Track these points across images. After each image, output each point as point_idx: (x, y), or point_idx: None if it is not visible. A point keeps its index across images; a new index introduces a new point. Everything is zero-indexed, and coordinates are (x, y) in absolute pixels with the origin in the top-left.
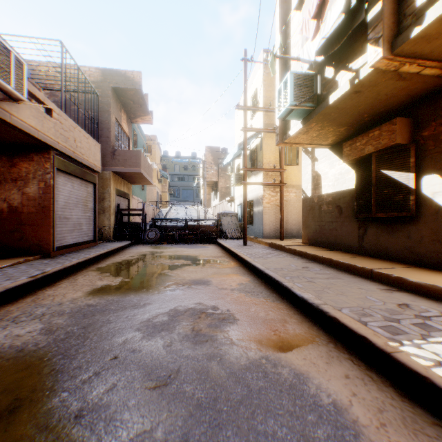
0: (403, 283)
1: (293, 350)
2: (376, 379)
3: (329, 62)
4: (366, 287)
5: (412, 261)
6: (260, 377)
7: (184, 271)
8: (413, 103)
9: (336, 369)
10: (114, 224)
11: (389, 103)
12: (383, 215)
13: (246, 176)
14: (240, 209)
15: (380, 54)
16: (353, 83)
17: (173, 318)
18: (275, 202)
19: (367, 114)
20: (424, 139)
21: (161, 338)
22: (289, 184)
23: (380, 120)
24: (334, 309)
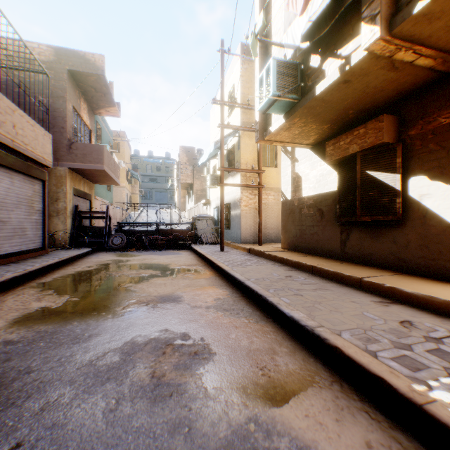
0: (397, 294)
1: (290, 401)
2: (406, 445)
3: (315, 49)
4: (359, 300)
5: (398, 267)
6: None
7: (150, 285)
8: (399, 101)
9: (351, 431)
10: (71, 229)
11: (376, 99)
12: (369, 219)
13: (223, 176)
14: (217, 212)
15: (378, 34)
16: (343, 70)
17: (127, 356)
18: (254, 205)
19: (352, 111)
20: (411, 139)
21: (103, 395)
22: (268, 187)
23: (364, 118)
24: (333, 333)
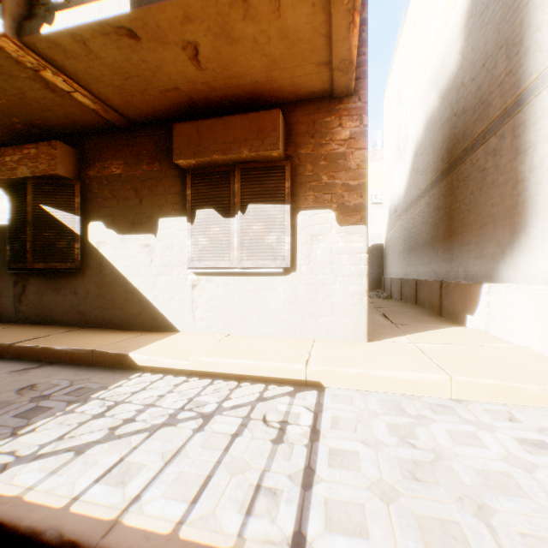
0: (52, 354)
1: None
2: None
3: None
4: None
5: (81, 322)
6: None
7: None
8: (82, 133)
9: None
10: None
11: (50, 119)
12: (46, 266)
13: None
14: None
15: (2, 28)
16: None
17: None
18: None
19: (20, 120)
20: (92, 180)
21: None
22: None
23: (46, 138)
24: None
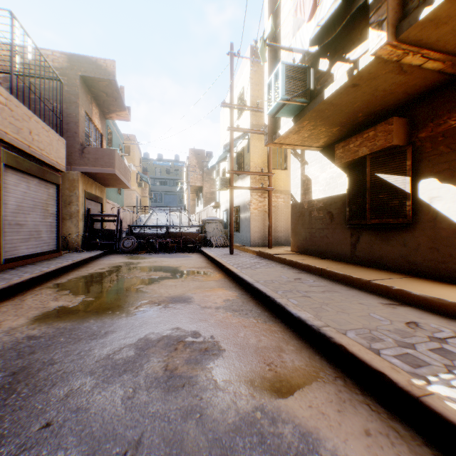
0: (405, 296)
1: (295, 393)
2: (403, 434)
3: (324, 53)
4: (366, 302)
5: (408, 270)
6: (254, 444)
7: (161, 286)
8: (409, 103)
9: (352, 420)
10: (83, 232)
11: (386, 102)
12: (378, 222)
13: (232, 179)
14: (226, 215)
15: (385, 39)
16: (351, 74)
17: (142, 351)
18: (263, 207)
19: (361, 114)
20: (421, 141)
21: (121, 384)
22: (277, 189)
23: (374, 121)
24: (338, 332)
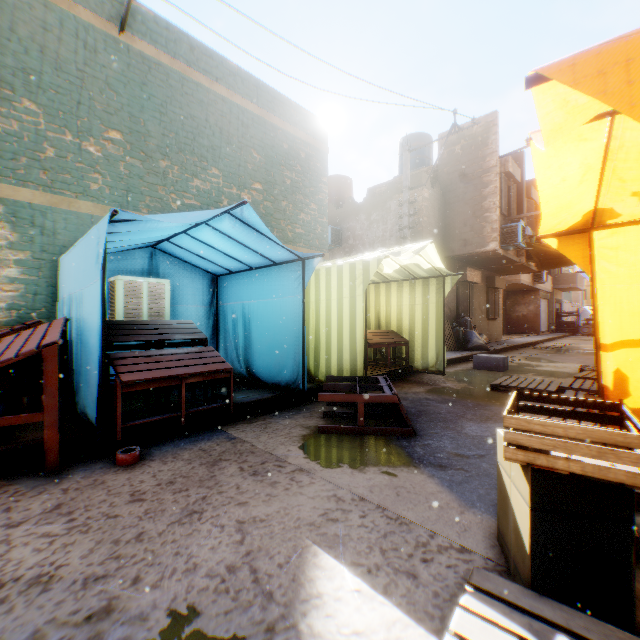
0: None
1: None
2: None
3: None
4: None
5: None
6: None
7: None
8: None
9: None
10: (553, 322)
11: None
12: None
13: None
14: None
15: None
16: None
17: None
18: None
19: None
20: None
21: None
22: None
23: None
24: None
